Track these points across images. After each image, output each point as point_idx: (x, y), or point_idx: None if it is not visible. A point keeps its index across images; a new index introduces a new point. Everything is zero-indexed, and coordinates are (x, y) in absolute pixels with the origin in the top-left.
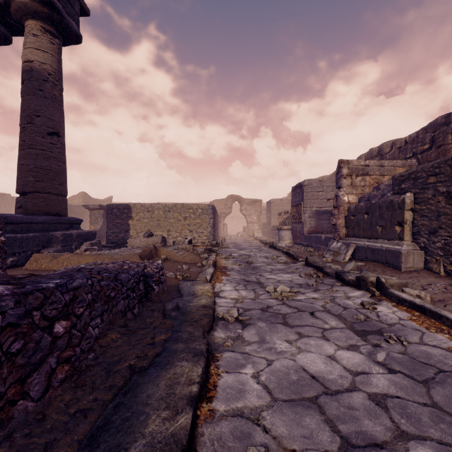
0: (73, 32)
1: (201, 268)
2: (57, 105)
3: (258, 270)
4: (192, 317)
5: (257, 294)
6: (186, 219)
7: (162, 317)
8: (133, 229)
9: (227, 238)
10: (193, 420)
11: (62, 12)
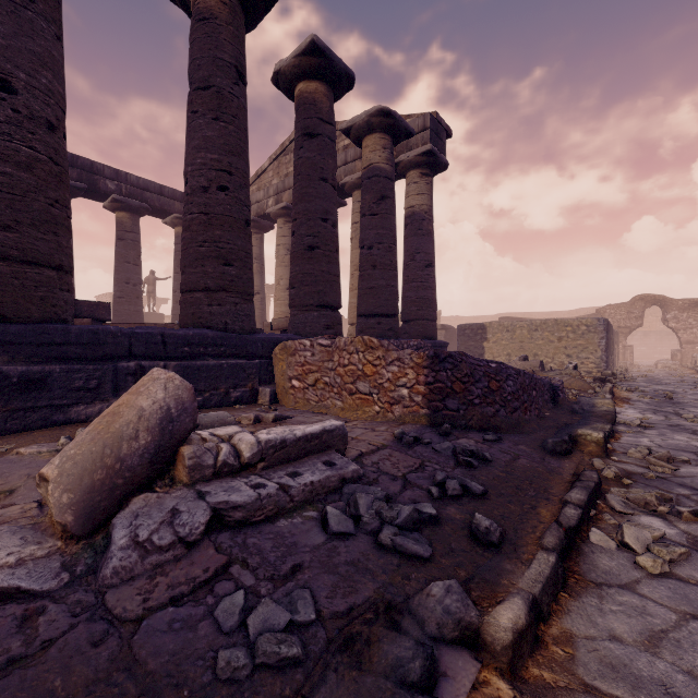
0: (442, 165)
1: (594, 394)
2: (431, 239)
3: (680, 405)
4: (596, 414)
5: (668, 419)
6: (561, 340)
7: (571, 412)
8: (489, 353)
9: (633, 369)
10: (607, 436)
11: (437, 153)
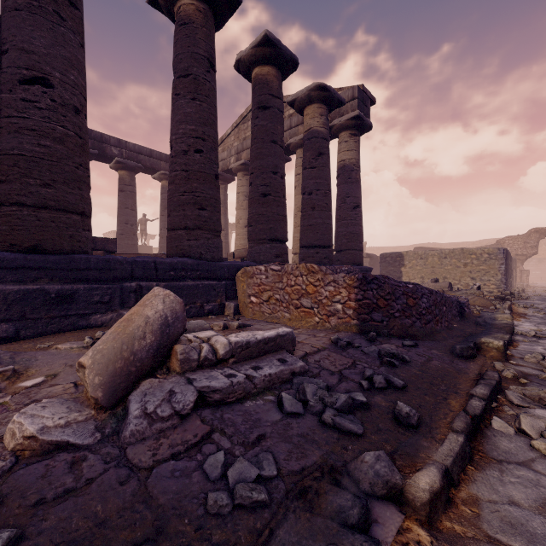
0: (367, 126)
1: (495, 310)
2: (358, 185)
3: None
4: (497, 326)
5: None
6: (467, 265)
7: (475, 324)
8: (406, 276)
9: (528, 290)
10: (506, 344)
11: (363, 118)
